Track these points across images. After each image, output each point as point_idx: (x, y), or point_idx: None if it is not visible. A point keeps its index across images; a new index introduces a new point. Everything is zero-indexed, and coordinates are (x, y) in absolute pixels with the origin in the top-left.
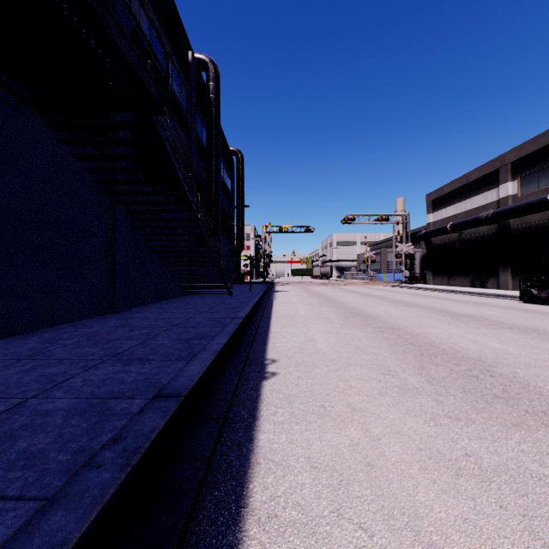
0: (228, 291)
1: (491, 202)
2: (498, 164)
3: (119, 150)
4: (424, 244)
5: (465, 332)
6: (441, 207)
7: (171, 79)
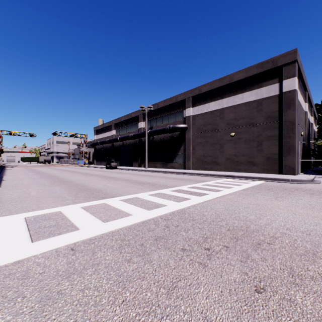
0: None
1: (110, 135)
2: (112, 123)
3: None
4: None
5: (67, 174)
6: (99, 133)
7: None
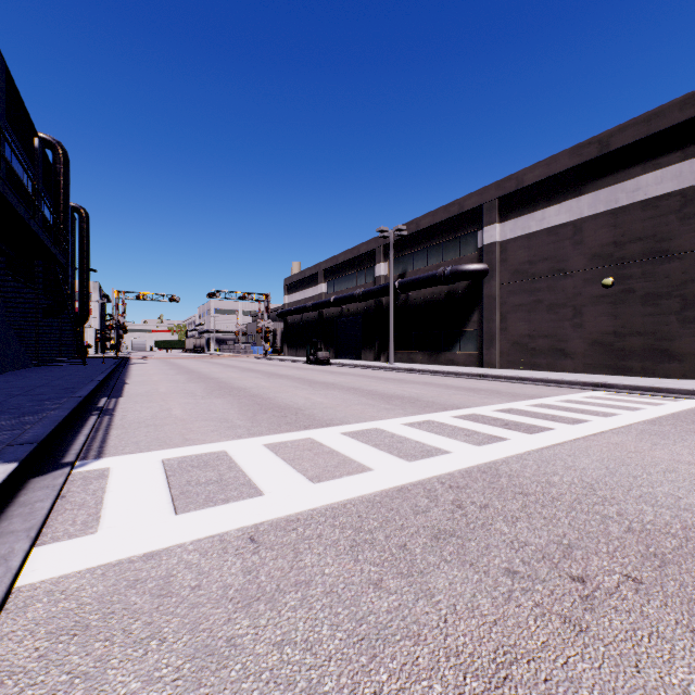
0: (83, 361)
1: (316, 294)
2: (318, 269)
3: (0, 259)
4: None
5: (234, 374)
6: (293, 292)
7: (22, 173)
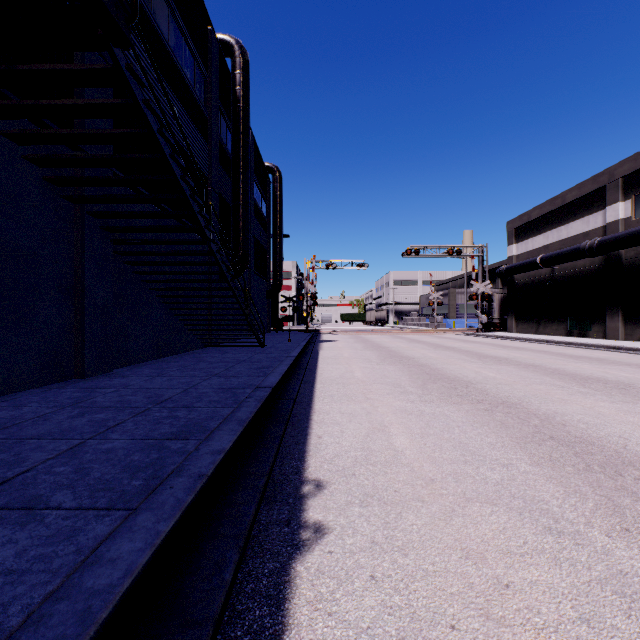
0: (259, 342)
1: (594, 228)
2: (605, 179)
3: None
4: (500, 283)
5: (620, 411)
6: (527, 236)
7: (182, 58)
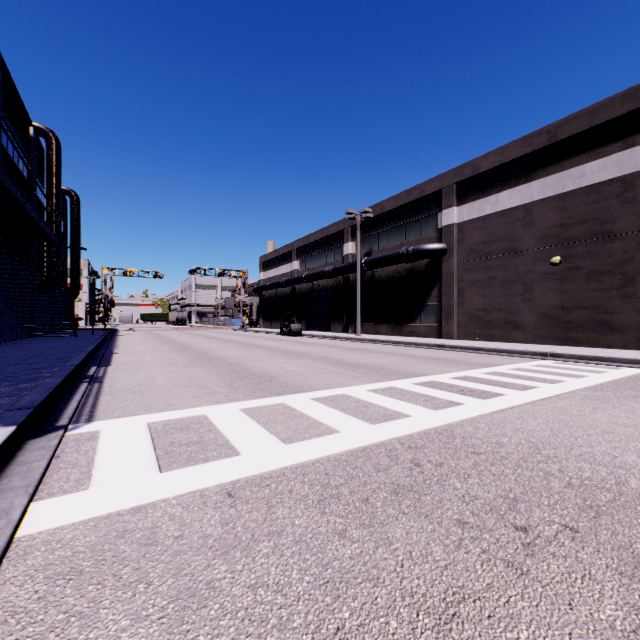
0: (74, 333)
1: (289, 271)
2: (291, 248)
3: None
4: None
5: (213, 344)
6: (267, 269)
7: (18, 159)
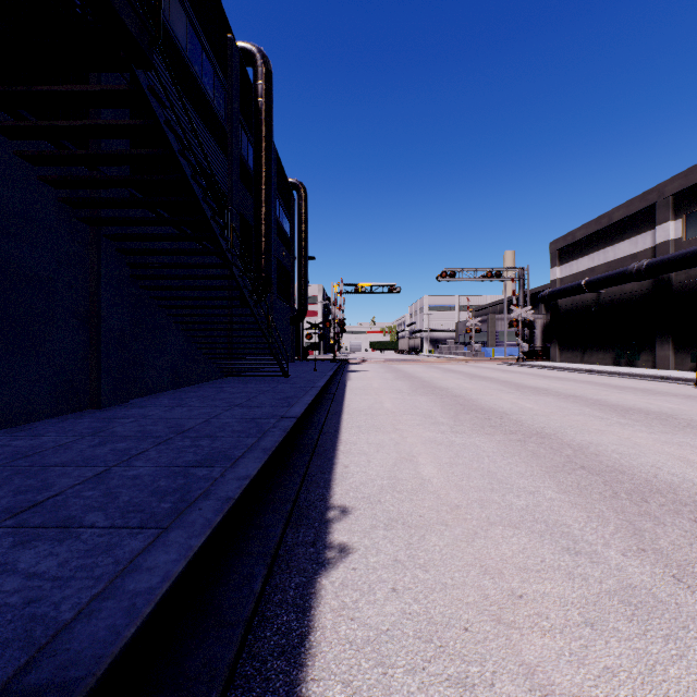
0: (282, 371)
1: (643, 249)
2: (654, 197)
3: None
4: (544, 308)
5: (657, 442)
6: (571, 258)
7: (201, 69)
